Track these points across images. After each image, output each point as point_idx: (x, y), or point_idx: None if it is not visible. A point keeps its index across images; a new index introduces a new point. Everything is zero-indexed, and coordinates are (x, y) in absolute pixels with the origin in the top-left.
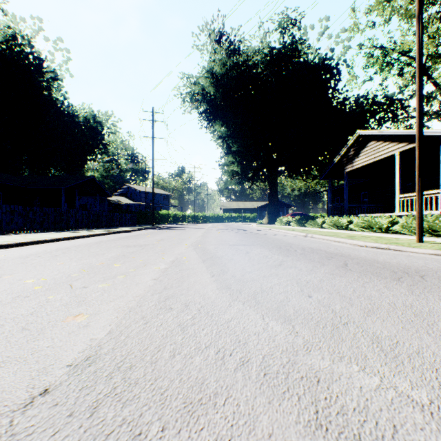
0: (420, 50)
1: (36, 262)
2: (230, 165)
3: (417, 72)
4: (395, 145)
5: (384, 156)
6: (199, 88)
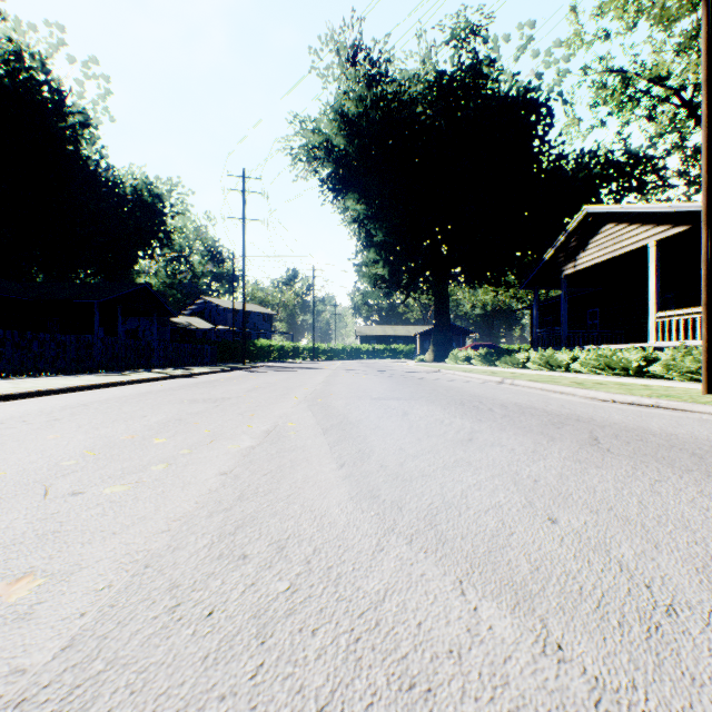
0: (710, 54)
1: (9, 434)
2: (371, 265)
3: (704, 93)
4: (648, 229)
5: (630, 247)
6: (321, 138)
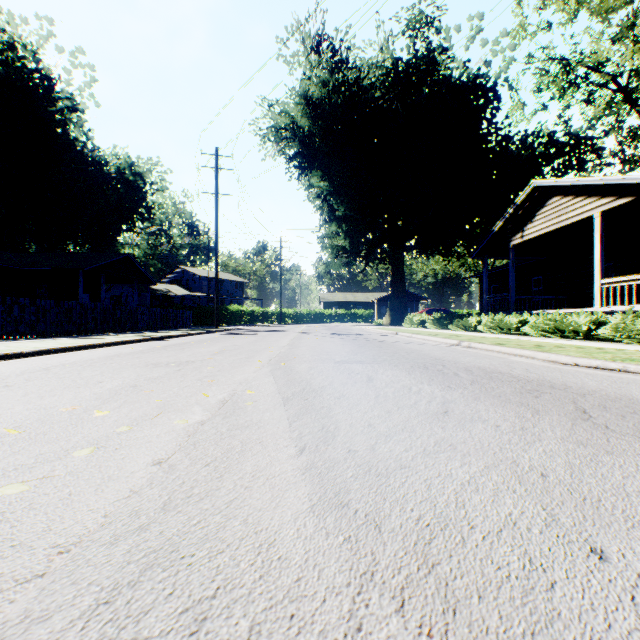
0: None
1: None
2: (334, 237)
3: None
4: (593, 201)
5: (576, 218)
6: (287, 121)
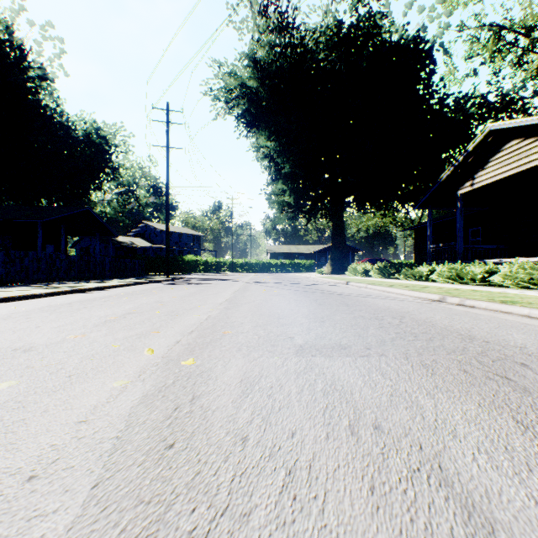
0: None
1: None
2: (280, 194)
3: None
4: None
5: None
6: (236, 82)
